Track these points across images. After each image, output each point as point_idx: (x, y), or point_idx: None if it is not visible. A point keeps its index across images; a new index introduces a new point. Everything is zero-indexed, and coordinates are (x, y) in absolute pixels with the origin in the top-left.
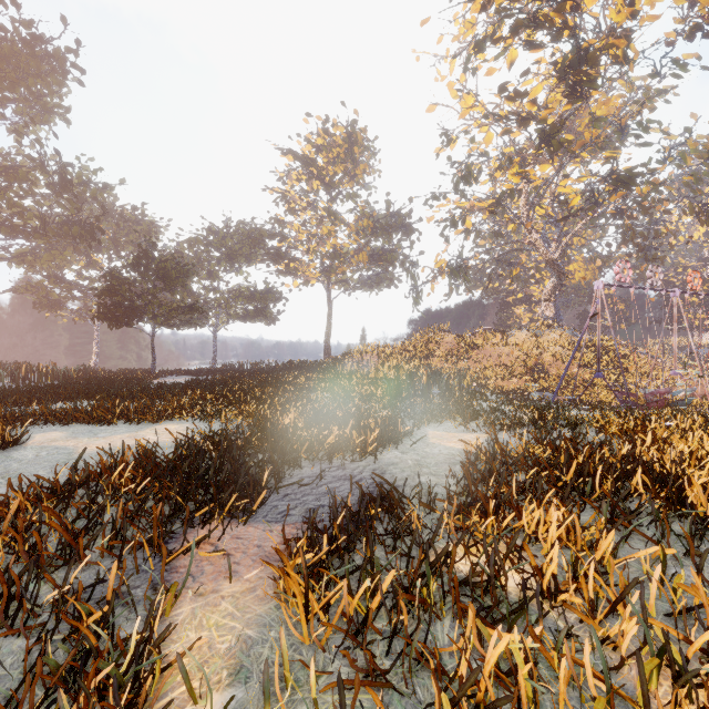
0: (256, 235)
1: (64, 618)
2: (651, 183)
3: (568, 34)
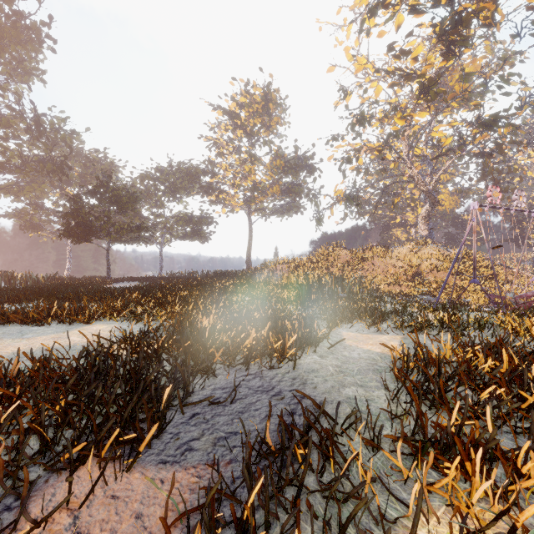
0: (193, 172)
1: None
2: (512, 125)
3: (445, 3)
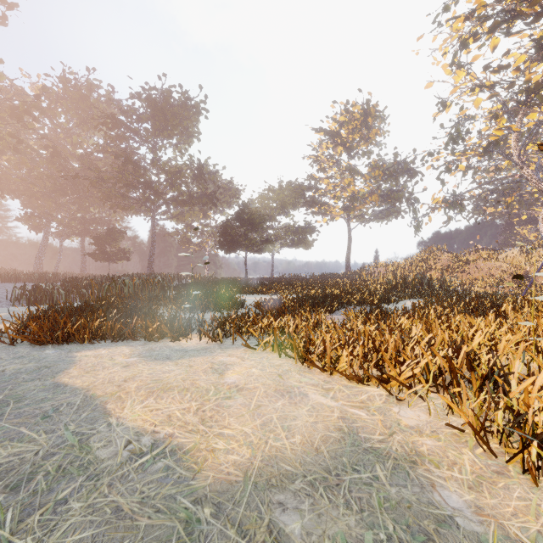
0: (299, 190)
1: (307, 310)
2: None
3: None
